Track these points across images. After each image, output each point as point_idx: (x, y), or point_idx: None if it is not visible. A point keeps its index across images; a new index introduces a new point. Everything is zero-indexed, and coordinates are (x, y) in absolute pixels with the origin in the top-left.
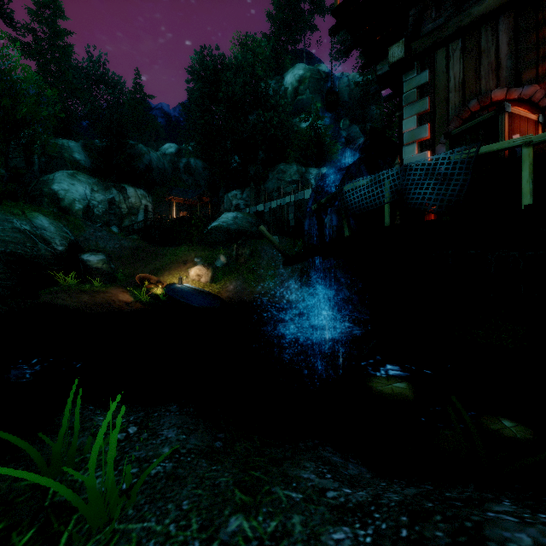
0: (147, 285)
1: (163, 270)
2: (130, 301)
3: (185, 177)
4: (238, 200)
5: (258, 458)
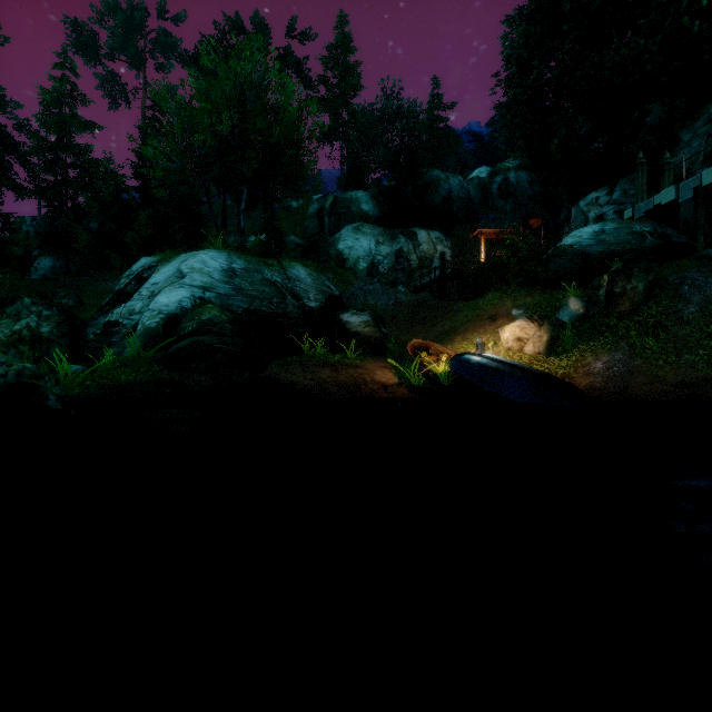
0: (422, 357)
1: (453, 334)
2: (390, 383)
3: (500, 202)
4: (601, 208)
5: None
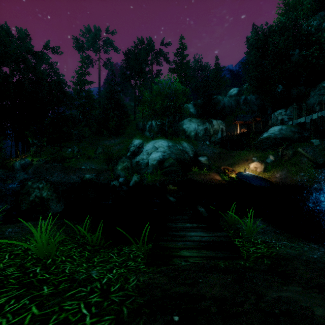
0: (227, 172)
1: (234, 164)
2: (220, 179)
3: (243, 107)
4: (282, 116)
5: (293, 238)
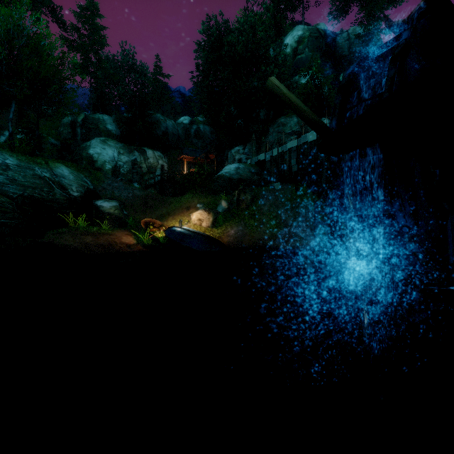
0: (150, 228)
1: (167, 216)
2: (132, 243)
3: (195, 140)
4: (240, 155)
5: None
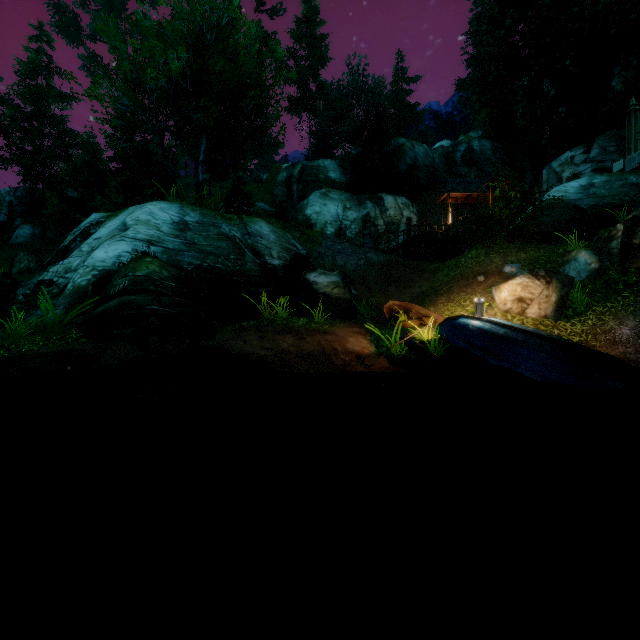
0: (402, 321)
1: (434, 295)
2: (366, 353)
3: (464, 170)
4: (576, 167)
5: None
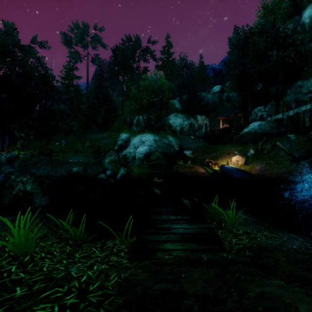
0: (210, 165)
1: (217, 158)
2: (204, 172)
3: (226, 103)
4: (262, 112)
5: (273, 228)
